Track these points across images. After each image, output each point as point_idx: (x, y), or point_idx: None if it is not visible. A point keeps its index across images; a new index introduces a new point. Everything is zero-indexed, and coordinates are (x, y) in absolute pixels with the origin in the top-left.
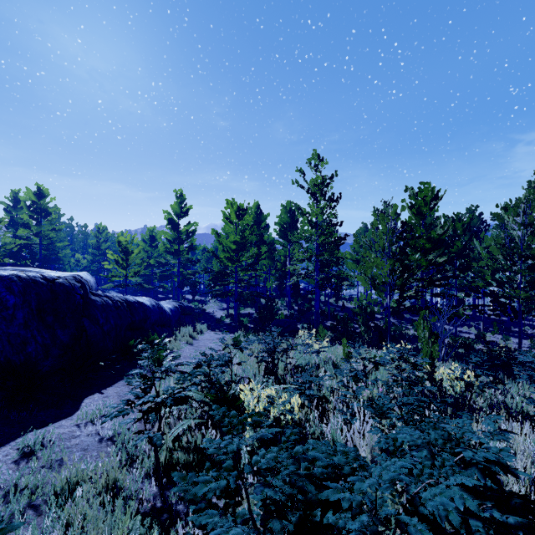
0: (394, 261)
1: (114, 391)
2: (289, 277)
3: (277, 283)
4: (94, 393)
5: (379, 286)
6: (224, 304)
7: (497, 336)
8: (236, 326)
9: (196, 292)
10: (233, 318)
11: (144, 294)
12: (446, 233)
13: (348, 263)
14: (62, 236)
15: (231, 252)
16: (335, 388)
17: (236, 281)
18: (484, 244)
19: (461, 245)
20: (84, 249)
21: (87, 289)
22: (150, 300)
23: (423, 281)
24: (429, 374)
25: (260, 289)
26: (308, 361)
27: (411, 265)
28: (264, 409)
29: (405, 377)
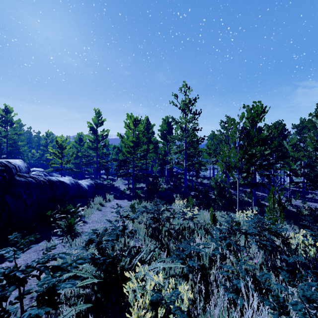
0: (244, 151)
1: (23, 258)
2: (167, 164)
3: (159, 168)
4: (3, 261)
5: (231, 169)
6: (126, 181)
7: (298, 201)
8: (133, 195)
9: (108, 174)
10: (132, 190)
11: (76, 175)
12: (270, 135)
13: (204, 155)
14: (23, 138)
15: (130, 148)
16: (212, 256)
17: (133, 166)
18: (289, 143)
19: (277, 143)
20: (38, 147)
21: (13, 172)
22: (70, 179)
23: (255, 166)
24: (285, 239)
25: (149, 172)
26: (184, 225)
27: (256, 154)
28: (151, 303)
29: (269, 245)
